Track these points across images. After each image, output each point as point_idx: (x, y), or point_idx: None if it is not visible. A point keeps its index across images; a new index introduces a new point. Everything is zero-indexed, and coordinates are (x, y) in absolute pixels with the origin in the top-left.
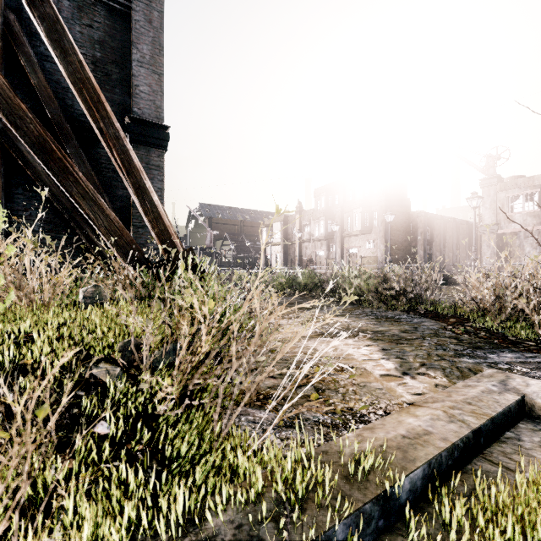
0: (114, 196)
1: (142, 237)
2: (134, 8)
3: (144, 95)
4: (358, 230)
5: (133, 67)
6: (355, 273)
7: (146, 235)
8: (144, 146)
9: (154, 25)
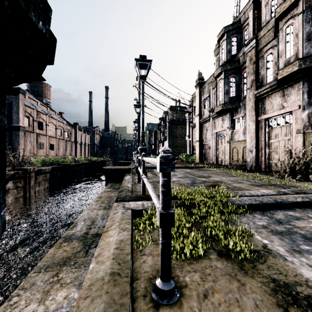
0: (10, 142)
1: (14, 151)
2: (13, 101)
3: (15, 119)
4: (162, 138)
5: (12, 114)
6: (60, 160)
7: (15, 151)
8: (15, 131)
9: (17, 103)
